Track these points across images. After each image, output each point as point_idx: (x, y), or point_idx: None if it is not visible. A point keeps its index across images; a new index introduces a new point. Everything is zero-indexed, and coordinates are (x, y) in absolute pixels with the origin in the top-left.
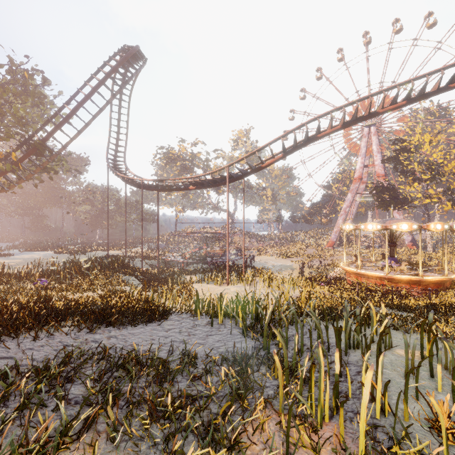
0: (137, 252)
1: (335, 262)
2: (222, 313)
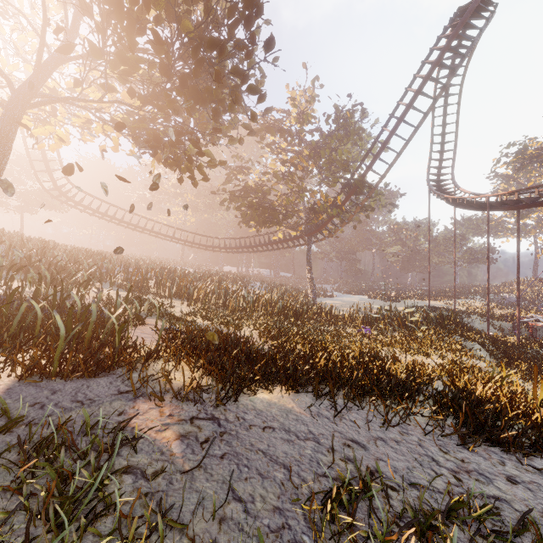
0: (469, 306)
1: None
2: None
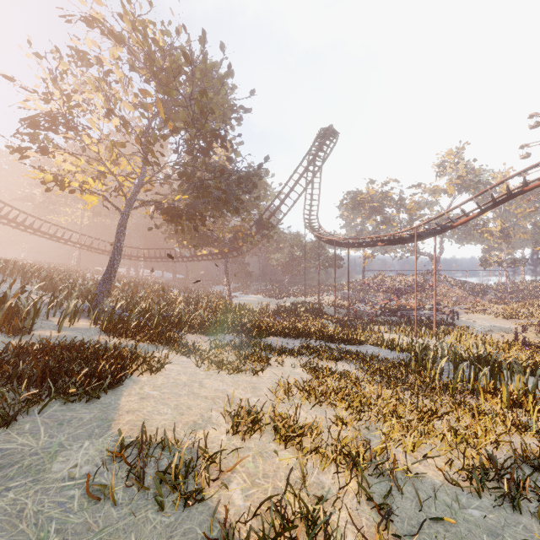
0: (326, 300)
1: None
2: (399, 347)
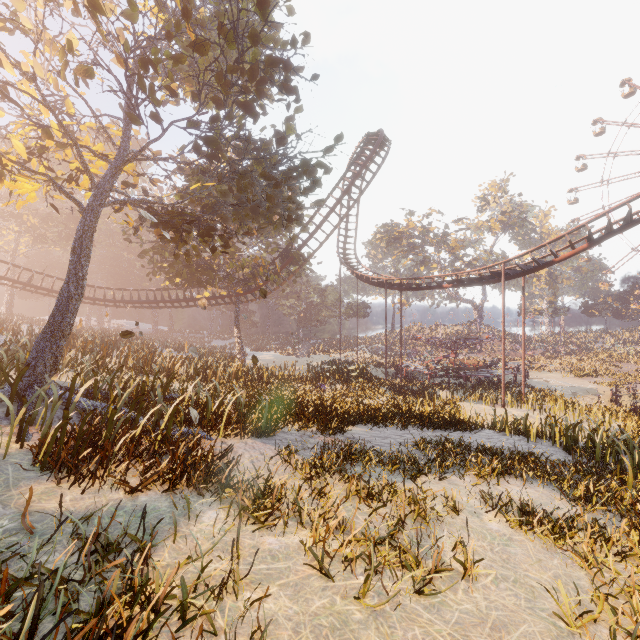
0: (362, 357)
1: None
2: (535, 432)
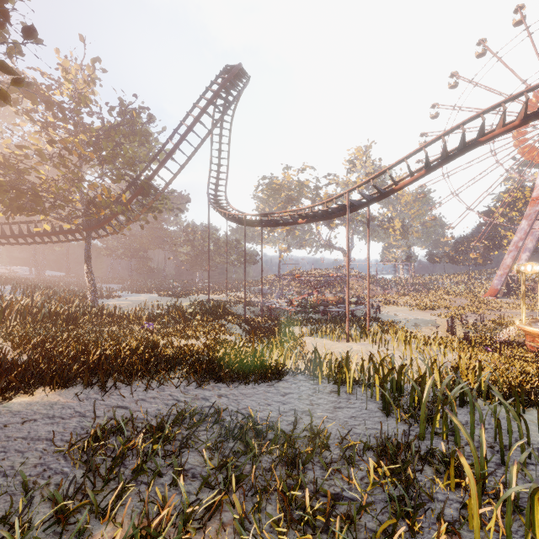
0: (238, 297)
1: (504, 319)
2: (352, 379)
